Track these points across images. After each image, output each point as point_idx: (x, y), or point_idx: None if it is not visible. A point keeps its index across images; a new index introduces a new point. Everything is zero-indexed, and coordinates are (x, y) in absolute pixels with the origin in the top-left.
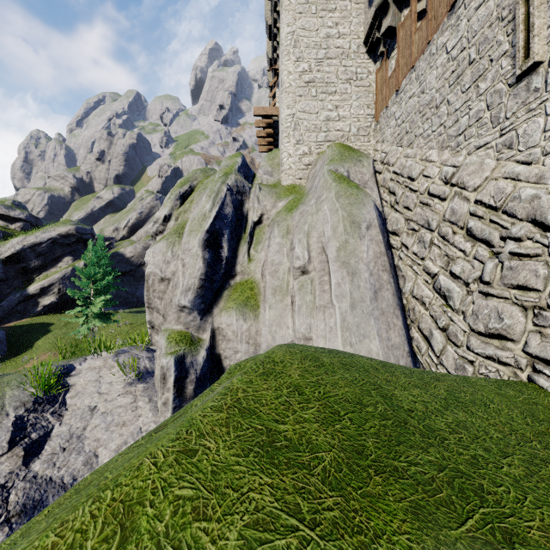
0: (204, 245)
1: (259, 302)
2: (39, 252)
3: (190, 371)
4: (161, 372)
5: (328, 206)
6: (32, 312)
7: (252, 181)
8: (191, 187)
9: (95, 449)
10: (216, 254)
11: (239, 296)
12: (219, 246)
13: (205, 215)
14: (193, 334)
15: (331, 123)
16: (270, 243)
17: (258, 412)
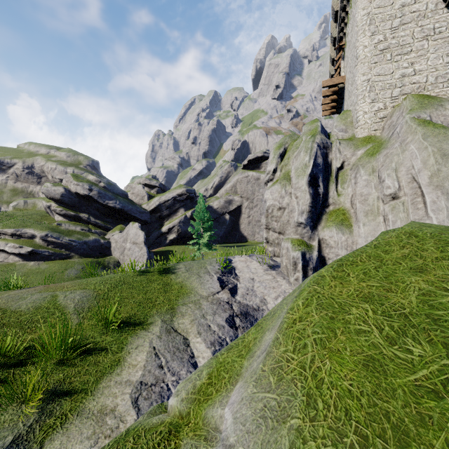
0: (308, 184)
1: (351, 223)
2: (167, 206)
3: (309, 263)
4: (293, 260)
5: (415, 146)
6: (164, 243)
7: (328, 139)
8: (284, 149)
9: (263, 296)
10: (315, 191)
11: (335, 219)
12: (317, 185)
13: (306, 164)
14: (306, 242)
15: (406, 78)
16: (357, 181)
17: (436, 227)
